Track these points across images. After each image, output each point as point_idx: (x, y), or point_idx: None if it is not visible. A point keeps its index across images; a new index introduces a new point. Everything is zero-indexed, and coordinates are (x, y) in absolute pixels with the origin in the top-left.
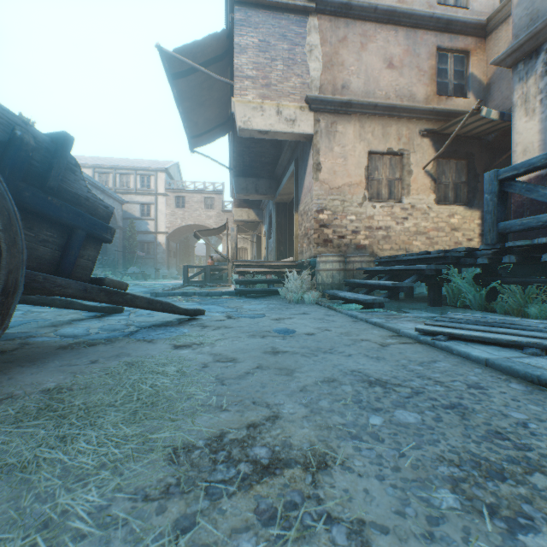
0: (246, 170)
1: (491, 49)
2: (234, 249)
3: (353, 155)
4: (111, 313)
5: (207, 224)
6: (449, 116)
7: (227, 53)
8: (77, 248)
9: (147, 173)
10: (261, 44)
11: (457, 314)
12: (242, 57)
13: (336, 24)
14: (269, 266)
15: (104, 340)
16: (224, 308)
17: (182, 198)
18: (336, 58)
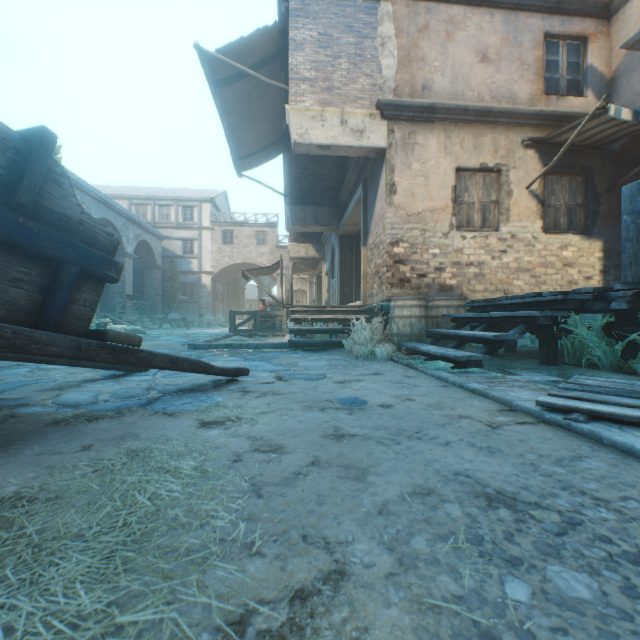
0: (304, 196)
1: (617, 33)
2: (289, 292)
3: (436, 172)
4: (134, 371)
5: (258, 262)
6: (561, 121)
7: (280, 53)
8: (66, 290)
9: (190, 204)
10: (321, 38)
11: (588, 378)
12: (298, 55)
13: (415, 9)
14: (331, 312)
15: (113, 412)
16: (274, 365)
17: (230, 233)
18: (415, 52)
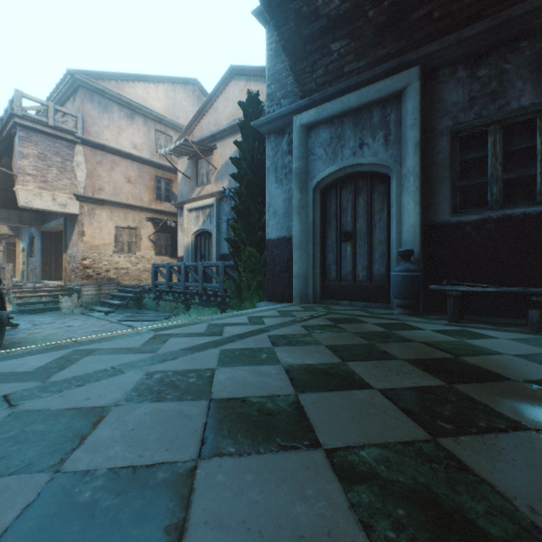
0: (10, 203)
1: None
2: (10, 280)
3: (107, 228)
4: None
5: None
6: (162, 212)
7: (5, 140)
8: None
9: None
10: (40, 155)
11: (138, 313)
12: (25, 161)
13: (96, 153)
14: (44, 290)
15: None
16: (25, 321)
17: None
18: (96, 172)
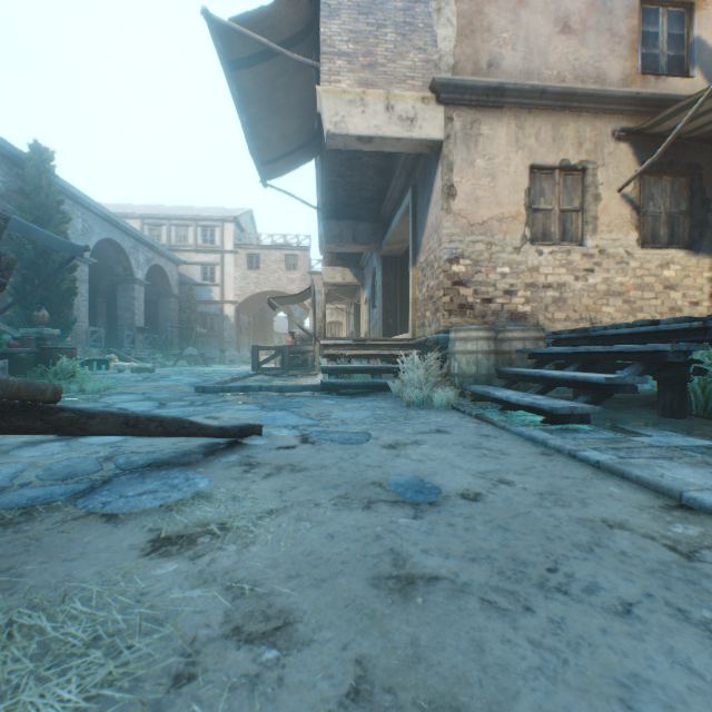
0: (340, 210)
1: None
2: (321, 322)
3: (506, 171)
4: None
5: (288, 290)
6: (662, 106)
7: (311, 27)
8: None
9: (210, 224)
10: (361, 1)
11: None
12: (332, 24)
13: None
14: (374, 346)
15: (19, 510)
16: (299, 417)
17: (256, 257)
18: (479, 20)
